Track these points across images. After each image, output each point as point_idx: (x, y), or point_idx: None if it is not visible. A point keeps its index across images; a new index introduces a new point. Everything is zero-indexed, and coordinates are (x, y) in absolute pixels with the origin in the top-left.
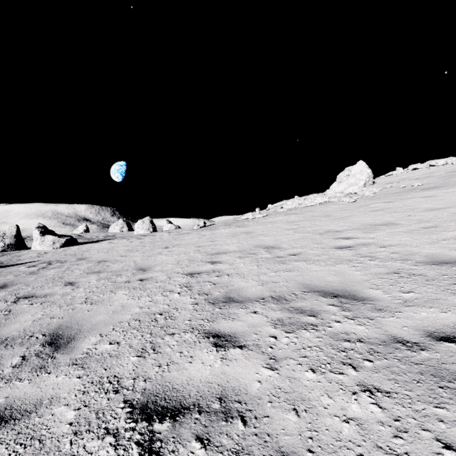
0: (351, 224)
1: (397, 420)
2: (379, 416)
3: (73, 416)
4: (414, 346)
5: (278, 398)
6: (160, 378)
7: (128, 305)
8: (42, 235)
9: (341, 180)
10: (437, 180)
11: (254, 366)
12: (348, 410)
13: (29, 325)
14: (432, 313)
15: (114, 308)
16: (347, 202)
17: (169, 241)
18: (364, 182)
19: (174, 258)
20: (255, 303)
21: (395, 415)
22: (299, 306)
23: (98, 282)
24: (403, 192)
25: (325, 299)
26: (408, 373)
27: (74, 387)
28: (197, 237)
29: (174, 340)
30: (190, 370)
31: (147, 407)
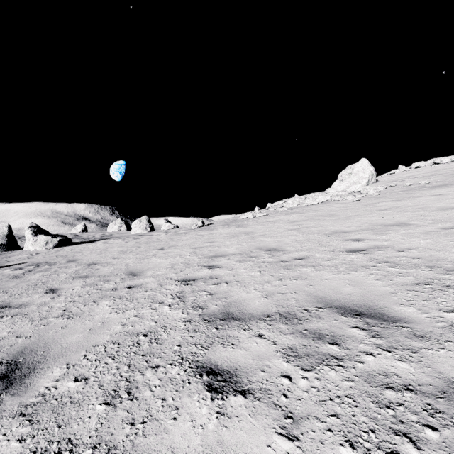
0: (359, 224)
1: None
2: None
3: None
4: None
5: None
6: (130, 448)
7: (109, 320)
8: (34, 235)
9: (343, 178)
10: (444, 178)
11: (263, 431)
12: None
13: None
14: None
15: (92, 325)
16: (351, 201)
17: (166, 242)
18: (367, 180)
19: (169, 261)
20: (259, 322)
21: None
22: (315, 327)
23: (82, 289)
24: (410, 190)
25: (347, 319)
26: None
27: None
28: (195, 237)
29: (157, 378)
30: (173, 433)
31: None
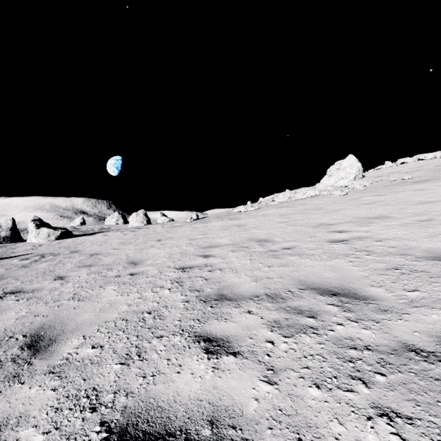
0: (344, 217)
1: None
2: None
3: None
4: (430, 356)
5: (280, 423)
6: (144, 393)
7: (116, 302)
8: (37, 228)
9: (331, 174)
10: (427, 174)
11: (249, 379)
12: None
13: (11, 324)
14: None
15: (101, 306)
16: (338, 195)
17: (162, 234)
18: (354, 176)
19: (167, 251)
20: (249, 301)
21: None
22: (296, 305)
23: (88, 276)
24: (394, 185)
25: (324, 298)
26: (429, 392)
27: (47, 402)
28: (190, 230)
29: (162, 345)
30: (178, 382)
31: (126, 432)
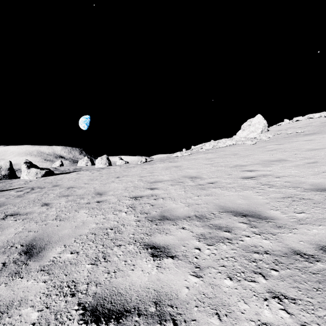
0: (253, 160)
1: (303, 325)
2: (288, 321)
3: (36, 317)
4: (310, 258)
5: (203, 303)
6: (108, 283)
7: (87, 221)
8: (28, 168)
9: (244, 128)
10: (314, 128)
11: (182, 274)
12: (261, 315)
13: (12, 237)
14: (321, 230)
15: (76, 224)
16: (249, 144)
17: (120, 173)
18: (261, 130)
19: (123, 185)
20: (183, 220)
21: (301, 321)
22: (217, 223)
23: (66, 203)
24: (290, 137)
25: (237, 218)
26: (308, 282)
27: (40, 290)
28: (140, 170)
29: (121, 251)
30: (132, 276)
31: (96, 310)
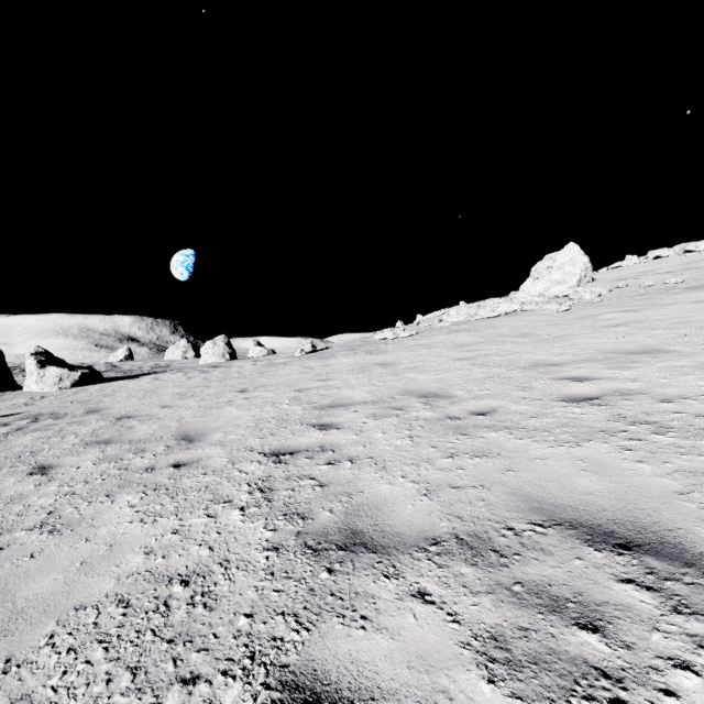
0: (577, 351)
1: None
2: None
3: None
4: None
5: None
6: None
7: (124, 541)
8: (41, 366)
9: (539, 275)
10: None
11: None
12: None
13: None
14: None
15: (89, 552)
16: (554, 311)
17: (251, 379)
18: (578, 279)
19: (253, 413)
20: (418, 556)
21: None
22: (538, 577)
23: (95, 468)
24: (653, 294)
25: (603, 556)
26: None
27: None
28: (299, 371)
29: None
30: None
31: None
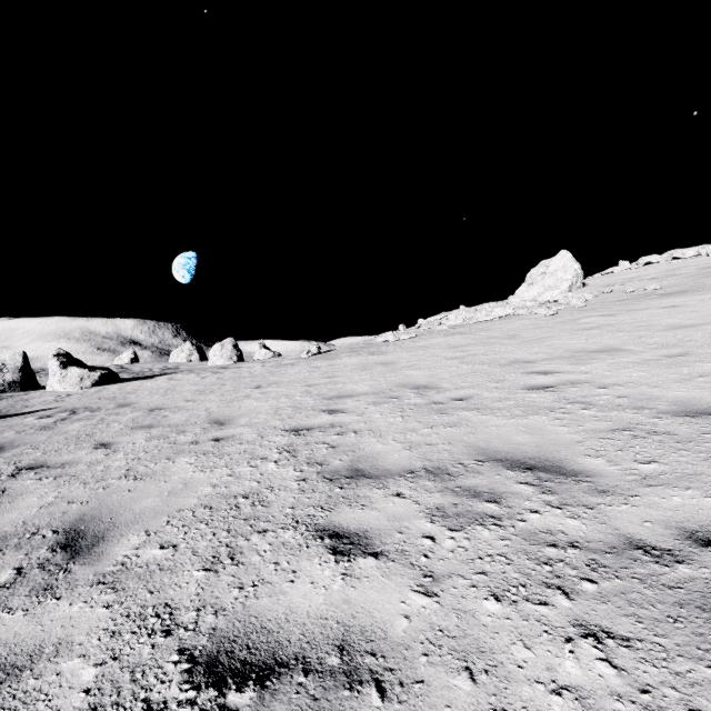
0: (551, 351)
1: (645, 692)
2: (613, 683)
3: (93, 677)
4: (664, 556)
5: (440, 648)
6: (241, 610)
7: (194, 481)
8: (63, 367)
9: (533, 281)
10: (684, 281)
11: (397, 589)
12: (558, 671)
13: (33, 514)
14: (690, 499)
15: (171, 487)
16: (543, 316)
17: (263, 377)
18: (569, 284)
19: (270, 404)
20: (399, 479)
21: (640, 682)
22: (471, 484)
23: (148, 443)
24: (631, 300)
25: (513, 473)
26: (658, 604)
27: (97, 624)
28: (307, 371)
29: (267, 543)
30: (291, 595)
31: (217, 663)
